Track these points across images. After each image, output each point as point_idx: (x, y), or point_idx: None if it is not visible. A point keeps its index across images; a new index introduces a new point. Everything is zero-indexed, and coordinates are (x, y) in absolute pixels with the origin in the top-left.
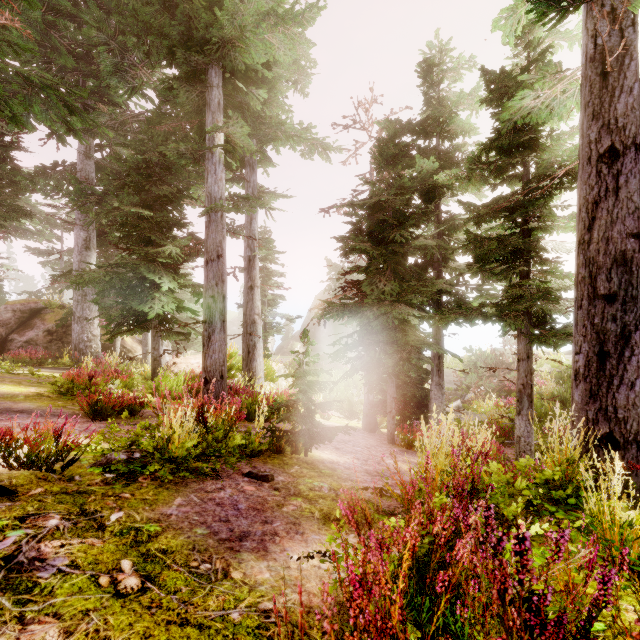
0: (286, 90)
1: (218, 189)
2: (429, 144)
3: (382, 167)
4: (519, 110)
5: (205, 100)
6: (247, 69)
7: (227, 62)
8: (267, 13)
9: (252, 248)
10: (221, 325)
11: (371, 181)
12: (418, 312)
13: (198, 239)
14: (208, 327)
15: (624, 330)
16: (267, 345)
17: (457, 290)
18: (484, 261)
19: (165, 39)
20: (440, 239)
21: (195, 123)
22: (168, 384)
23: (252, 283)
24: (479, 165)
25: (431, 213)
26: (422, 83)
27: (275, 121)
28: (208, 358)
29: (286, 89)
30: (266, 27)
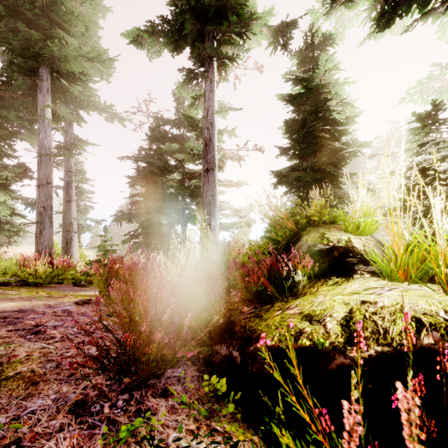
0: (95, 82)
1: (47, 142)
2: (179, 131)
3: (152, 142)
4: (190, 146)
5: (37, 84)
6: (68, 71)
7: (54, 66)
8: (83, 56)
9: (70, 175)
10: (50, 224)
11: (144, 151)
12: (167, 218)
13: (27, 167)
14: (40, 226)
15: (209, 223)
16: (80, 240)
17: (189, 207)
18: (192, 196)
19: (7, 44)
20: (184, 181)
21: (30, 99)
22: (3, 265)
23: (70, 198)
24: (190, 155)
25: (178, 168)
26: (175, 100)
27: (87, 99)
28: (40, 244)
29: (95, 82)
30: (82, 58)
